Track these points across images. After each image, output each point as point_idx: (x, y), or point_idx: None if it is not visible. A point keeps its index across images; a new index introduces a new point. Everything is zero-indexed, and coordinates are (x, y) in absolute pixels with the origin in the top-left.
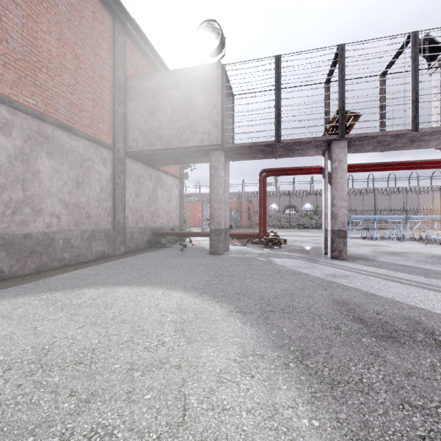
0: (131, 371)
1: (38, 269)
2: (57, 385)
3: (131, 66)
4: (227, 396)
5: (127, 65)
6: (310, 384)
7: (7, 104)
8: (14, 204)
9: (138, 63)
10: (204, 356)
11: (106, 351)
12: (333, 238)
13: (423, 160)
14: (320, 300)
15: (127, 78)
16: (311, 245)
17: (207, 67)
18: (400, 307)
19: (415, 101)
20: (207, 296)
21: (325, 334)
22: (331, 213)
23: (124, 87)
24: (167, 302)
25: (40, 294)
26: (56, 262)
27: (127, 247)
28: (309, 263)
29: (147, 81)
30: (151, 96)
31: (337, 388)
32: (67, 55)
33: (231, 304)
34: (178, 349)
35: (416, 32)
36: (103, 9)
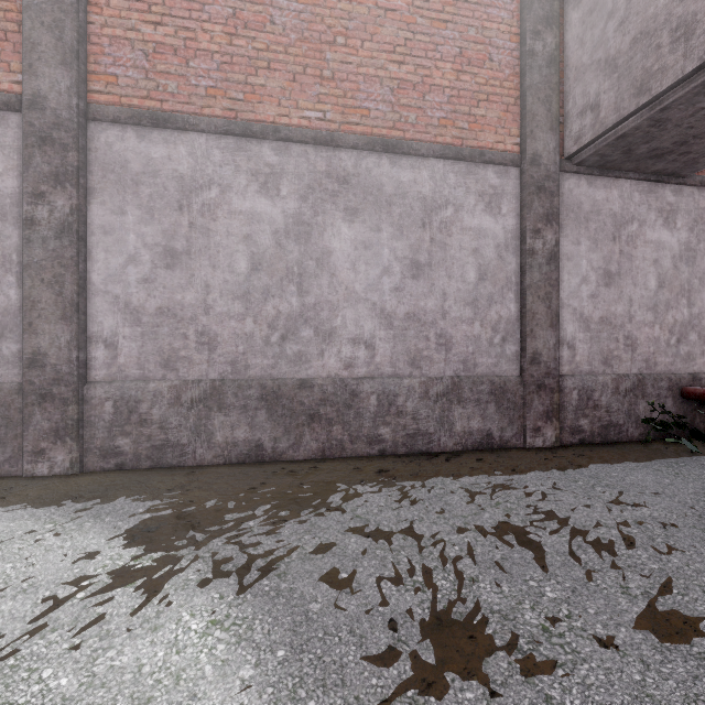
0: None
1: (326, 452)
2: None
3: None
4: None
5: None
6: None
7: (271, 136)
8: (284, 322)
9: None
10: None
11: None
12: None
13: None
14: None
15: None
16: None
17: None
18: None
19: None
20: None
21: None
22: None
23: None
24: None
25: (159, 549)
26: (363, 444)
27: (567, 428)
28: None
29: None
30: None
31: None
32: None
33: None
34: None
35: None
36: None
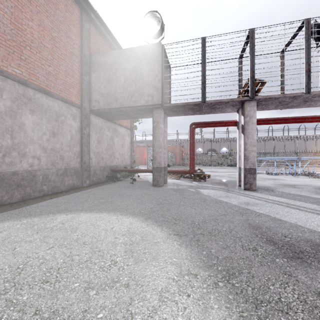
0: (87, 290)
1: (23, 198)
2: (25, 303)
3: (95, 46)
4: (168, 315)
5: (91, 45)
6: (237, 303)
7: None
8: (4, 149)
9: (100, 44)
10: (149, 275)
11: (69, 270)
12: (245, 174)
13: (313, 116)
14: (239, 224)
15: (91, 55)
16: (228, 179)
17: (150, 46)
18: (302, 231)
19: (308, 71)
20: (150, 221)
21: (245, 255)
22: (244, 155)
23: (89, 62)
24: (120, 226)
25: (22, 219)
26: (37, 193)
27: (91, 180)
28: (227, 193)
29: (106, 57)
30: (109, 68)
31: (260, 307)
32: (46, 37)
33: (169, 228)
34: (127, 269)
35: (309, 19)
36: (73, 3)
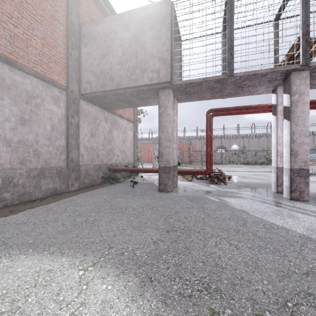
0: None
1: None
2: None
3: (87, 16)
4: None
5: (82, 13)
6: None
7: None
8: None
9: (94, 15)
10: None
11: None
12: (292, 177)
13: None
14: None
15: (81, 25)
16: (252, 181)
17: (156, 5)
18: None
19: None
20: (152, 296)
21: None
22: (290, 150)
23: (78, 33)
24: None
25: None
26: None
27: (81, 182)
28: (270, 207)
29: (100, 26)
30: (103, 40)
31: None
32: None
33: None
34: None
35: None
36: None
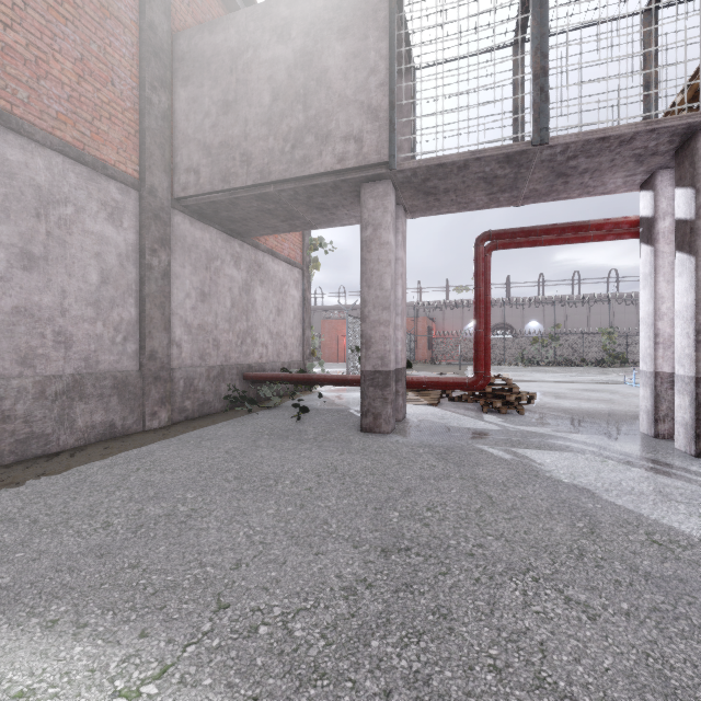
0: None
1: None
2: None
3: (190, 13)
4: None
5: (179, 7)
6: None
7: None
8: None
9: (208, 12)
10: None
11: None
12: None
13: None
14: None
15: (176, 33)
16: (585, 406)
17: None
18: None
19: None
20: None
21: None
22: (697, 330)
23: (168, 52)
24: None
25: None
26: None
27: (176, 409)
28: (651, 477)
29: (219, 34)
30: (226, 67)
31: None
32: None
33: None
34: None
35: None
36: None
